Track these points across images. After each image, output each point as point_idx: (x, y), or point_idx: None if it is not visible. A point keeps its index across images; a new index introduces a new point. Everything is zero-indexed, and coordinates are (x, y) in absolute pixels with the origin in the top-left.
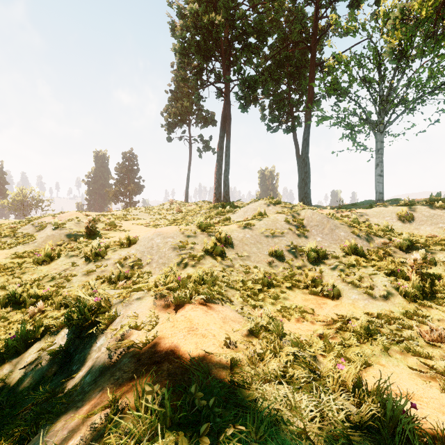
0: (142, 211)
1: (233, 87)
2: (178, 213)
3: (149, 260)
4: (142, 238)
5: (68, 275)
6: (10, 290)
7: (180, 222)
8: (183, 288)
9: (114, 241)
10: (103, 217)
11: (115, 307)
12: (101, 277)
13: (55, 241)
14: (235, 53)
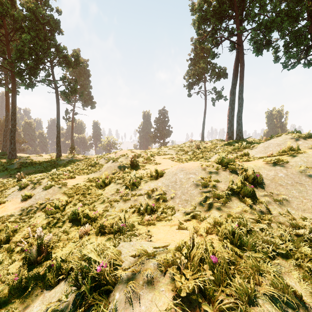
0: (170, 149)
1: (246, 36)
2: (196, 150)
3: (172, 195)
4: (168, 172)
5: (113, 200)
6: (74, 209)
7: (198, 157)
8: (222, 282)
9: (147, 173)
10: (144, 153)
11: (118, 290)
12: (133, 206)
13: (111, 171)
14: (248, 5)
